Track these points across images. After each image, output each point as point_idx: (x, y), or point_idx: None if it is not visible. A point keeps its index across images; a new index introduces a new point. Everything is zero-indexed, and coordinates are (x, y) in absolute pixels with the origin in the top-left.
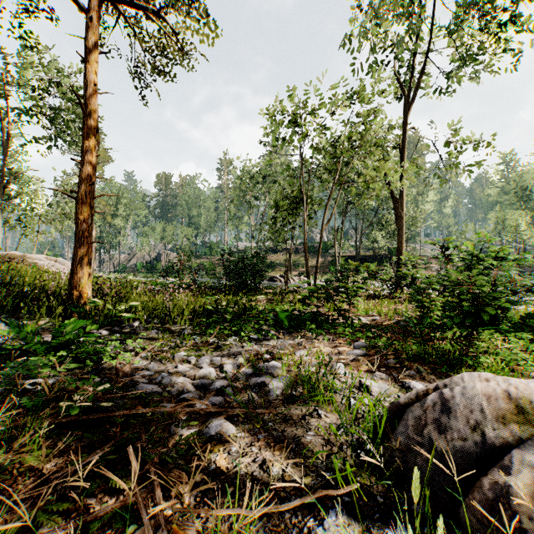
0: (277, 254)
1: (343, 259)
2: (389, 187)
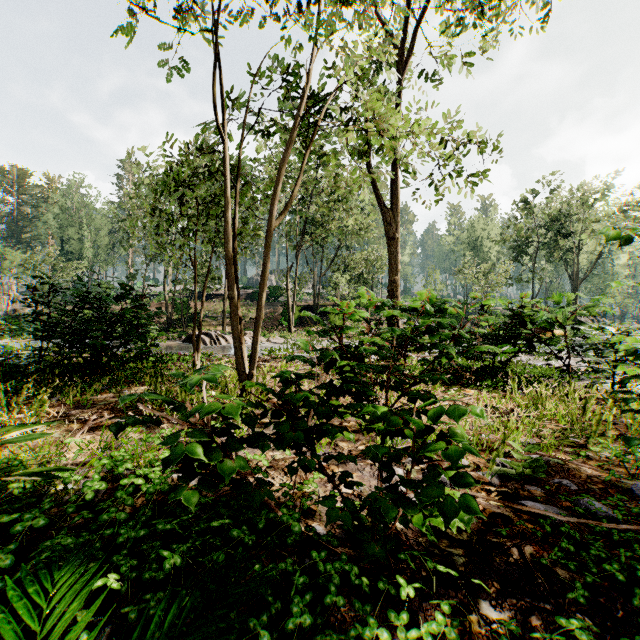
0: (207, 301)
1: (298, 308)
2: (377, 189)
